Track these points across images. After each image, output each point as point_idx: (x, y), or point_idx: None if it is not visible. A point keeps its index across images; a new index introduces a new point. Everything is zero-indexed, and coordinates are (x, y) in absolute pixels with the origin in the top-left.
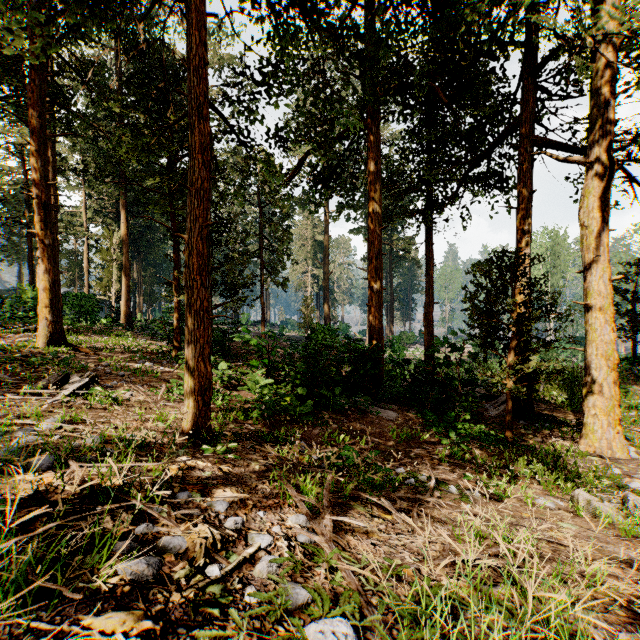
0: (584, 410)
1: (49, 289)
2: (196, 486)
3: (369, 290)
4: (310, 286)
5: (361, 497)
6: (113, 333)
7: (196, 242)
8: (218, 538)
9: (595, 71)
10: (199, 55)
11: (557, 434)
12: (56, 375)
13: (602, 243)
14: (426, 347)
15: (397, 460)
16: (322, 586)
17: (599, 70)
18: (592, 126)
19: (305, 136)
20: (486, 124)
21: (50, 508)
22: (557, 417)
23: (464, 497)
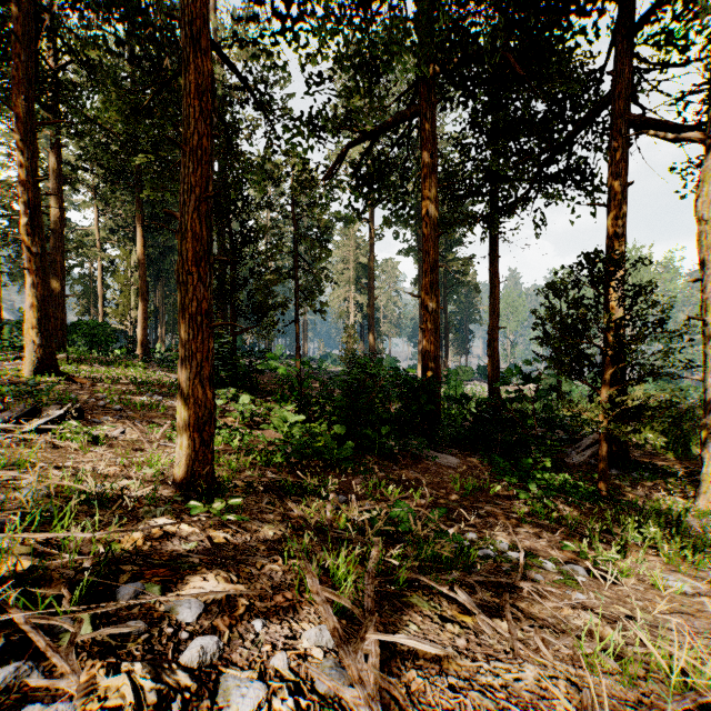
0: (702, 456)
1: (37, 306)
2: (160, 570)
3: (423, 310)
4: (353, 315)
5: (422, 583)
6: (123, 364)
7: (191, 220)
8: (150, 701)
9: None
10: None
11: (662, 486)
12: (23, 406)
13: None
14: (490, 380)
15: (463, 520)
16: None
17: None
18: None
19: (345, 124)
20: (565, 109)
21: None
22: (658, 465)
23: (567, 578)
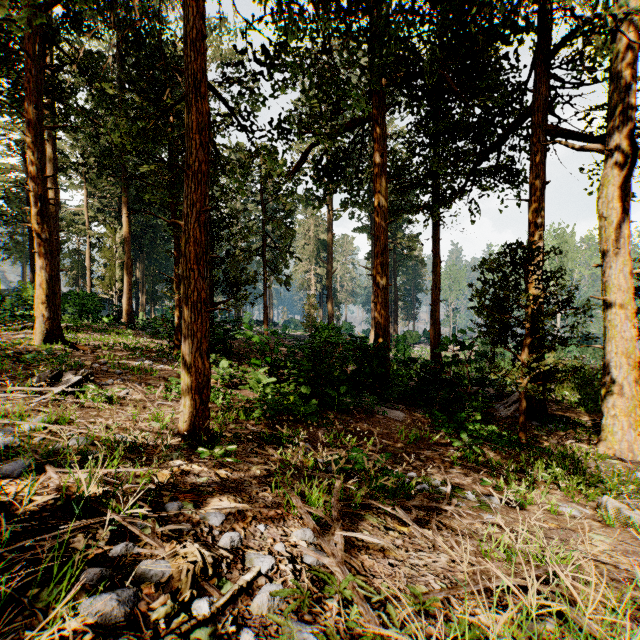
0: (602, 410)
1: (46, 285)
2: (189, 494)
3: (375, 286)
4: (313, 285)
5: (373, 506)
6: (114, 331)
7: (193, 229)
8: (209, 561)
9: (615, 53)
10: (196, 28)
11: (572, 436)
12: (48, 372)
13: (622, 235)
14: (433, 346)
15: (407, 463)
16: (335, 625)
17: (619, 52)
18: (611, 112)
19: (309, 128)
20: (495, 115)
21: (12, 524)
22: (571, 418)
23: (483, 505)
